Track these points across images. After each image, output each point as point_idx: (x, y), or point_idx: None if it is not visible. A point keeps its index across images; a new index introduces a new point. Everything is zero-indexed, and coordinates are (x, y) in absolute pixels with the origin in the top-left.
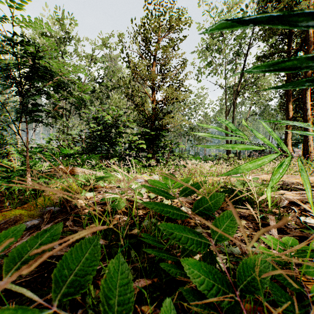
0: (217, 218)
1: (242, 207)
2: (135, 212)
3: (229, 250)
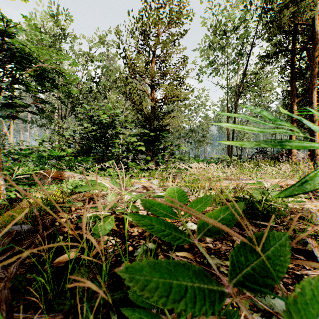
0: (290, 301)
1: (264, 223)
2: (128, 231)
3: (270, 310)
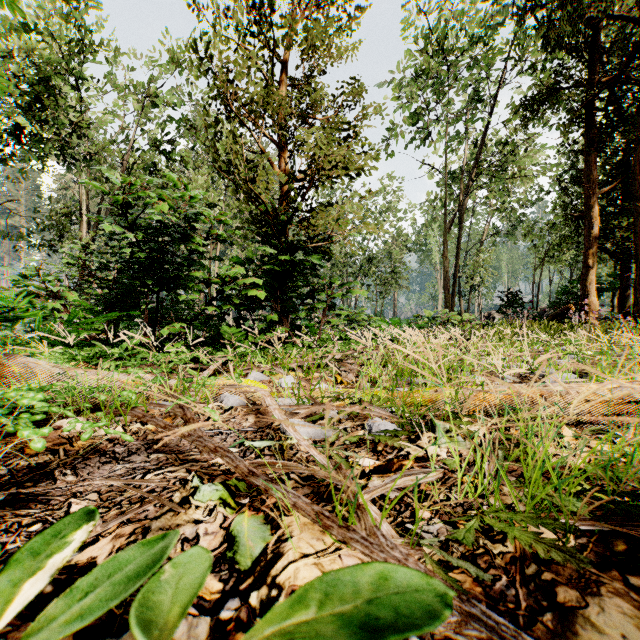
0: None
1: None
2: None
3: None
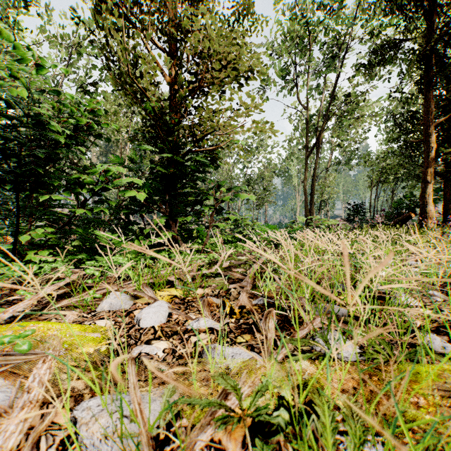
0: None
1: None
2: None
3: None
